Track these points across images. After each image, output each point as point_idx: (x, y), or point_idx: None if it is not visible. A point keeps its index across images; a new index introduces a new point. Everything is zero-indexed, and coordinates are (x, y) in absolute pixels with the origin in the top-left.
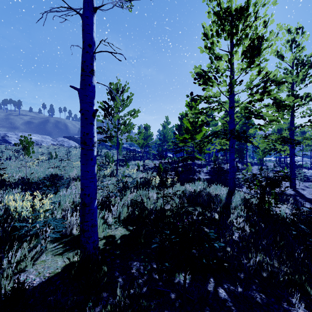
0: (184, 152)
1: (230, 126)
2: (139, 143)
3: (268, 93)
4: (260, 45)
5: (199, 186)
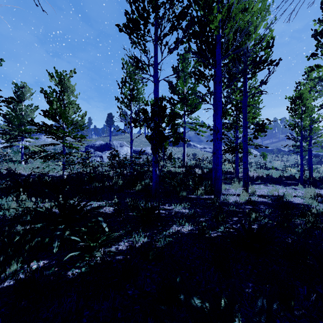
0: None
1: None
2: None
3: None
4: None
5: None
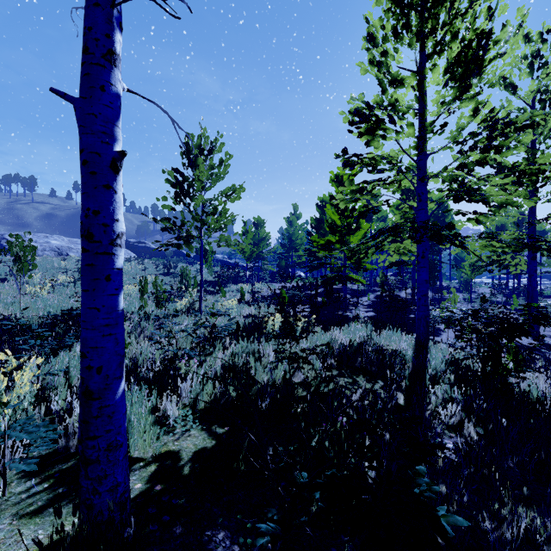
0: (326, 268)
1: (420, 217)
2: (244, 252)
3: (497, 150)
4: (484, 51)
5: (357, 332)
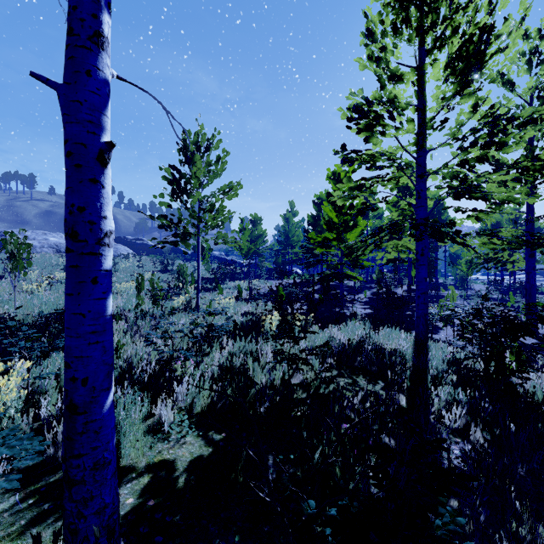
0: (322, 265)
1: (419, 214)
2: (241, 249)
3: (499, 146)
4: (486, 45)
5: (356, 331)
